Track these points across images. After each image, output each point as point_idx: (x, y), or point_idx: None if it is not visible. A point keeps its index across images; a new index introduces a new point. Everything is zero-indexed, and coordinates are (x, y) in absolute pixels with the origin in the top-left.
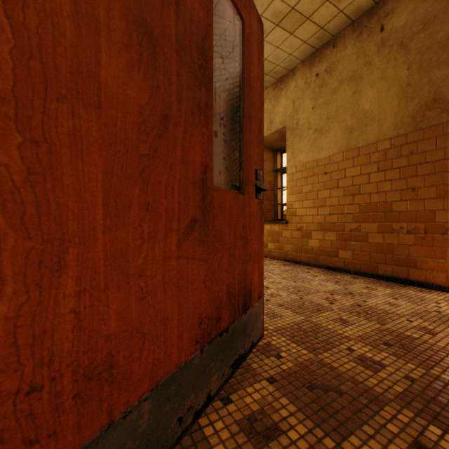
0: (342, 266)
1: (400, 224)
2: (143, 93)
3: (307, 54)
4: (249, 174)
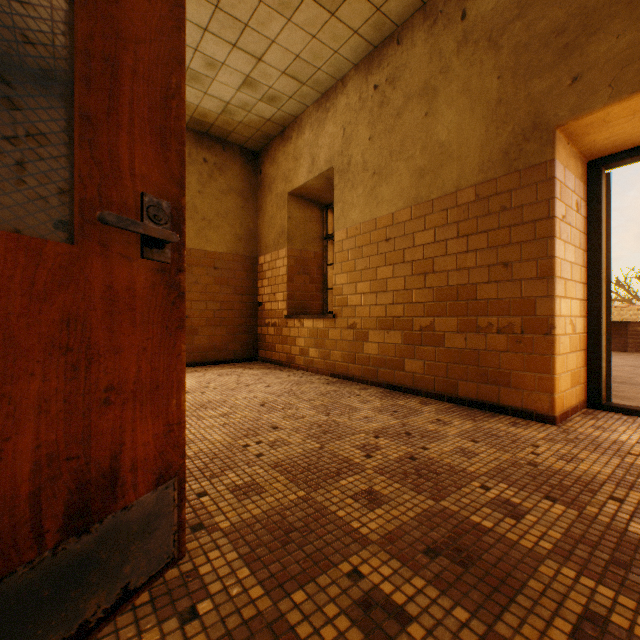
0: (409, 385)
1: (488, 319)
2: None
3: (362, 54)
4: (107, 198)
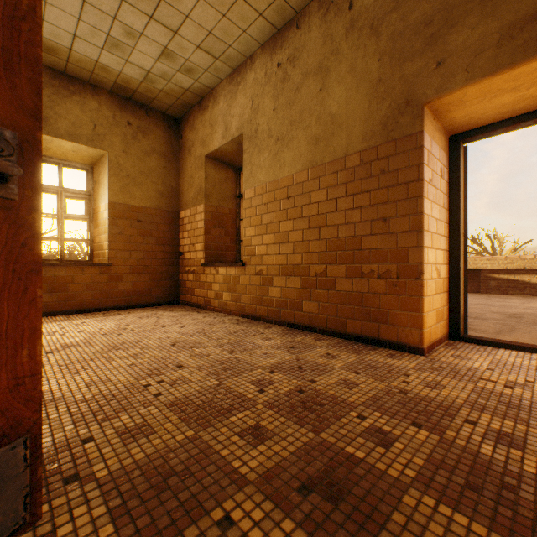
0: (306, 323)
1: (370, 266)
2: None
3: (267, 35)
4: None
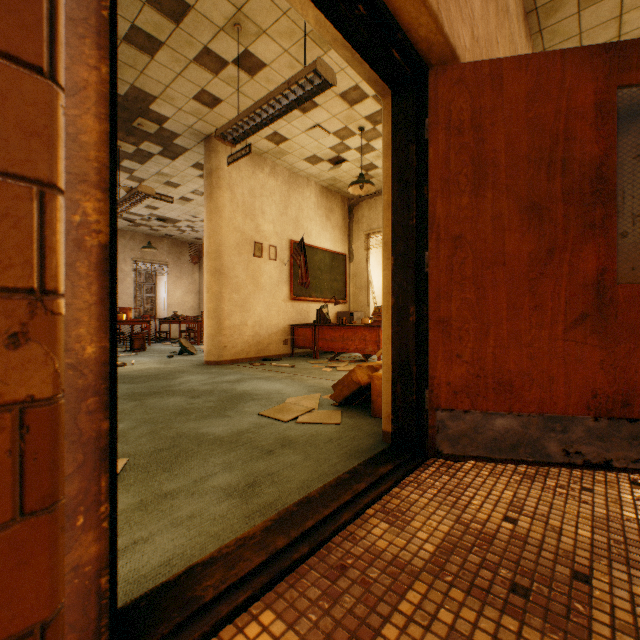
0: None
1: None
2: (531, 244)
3: None
4: None
